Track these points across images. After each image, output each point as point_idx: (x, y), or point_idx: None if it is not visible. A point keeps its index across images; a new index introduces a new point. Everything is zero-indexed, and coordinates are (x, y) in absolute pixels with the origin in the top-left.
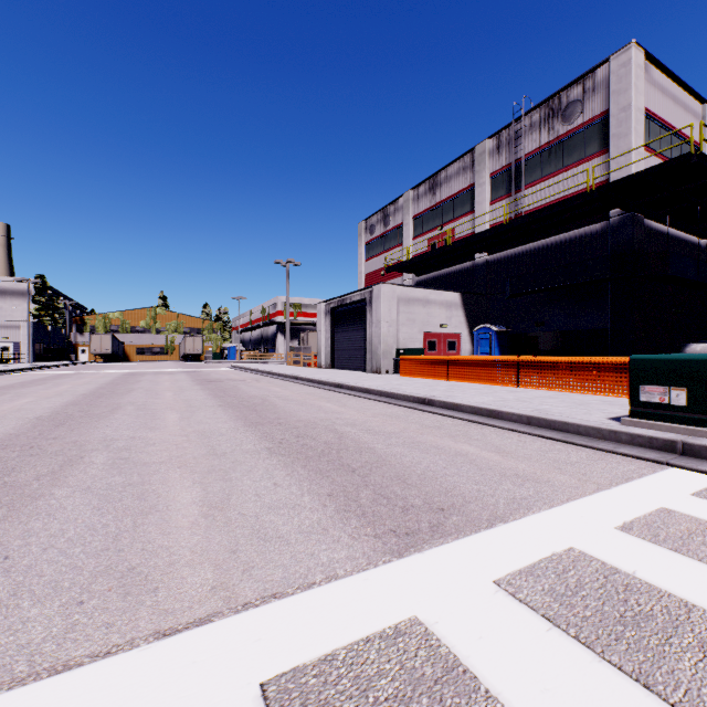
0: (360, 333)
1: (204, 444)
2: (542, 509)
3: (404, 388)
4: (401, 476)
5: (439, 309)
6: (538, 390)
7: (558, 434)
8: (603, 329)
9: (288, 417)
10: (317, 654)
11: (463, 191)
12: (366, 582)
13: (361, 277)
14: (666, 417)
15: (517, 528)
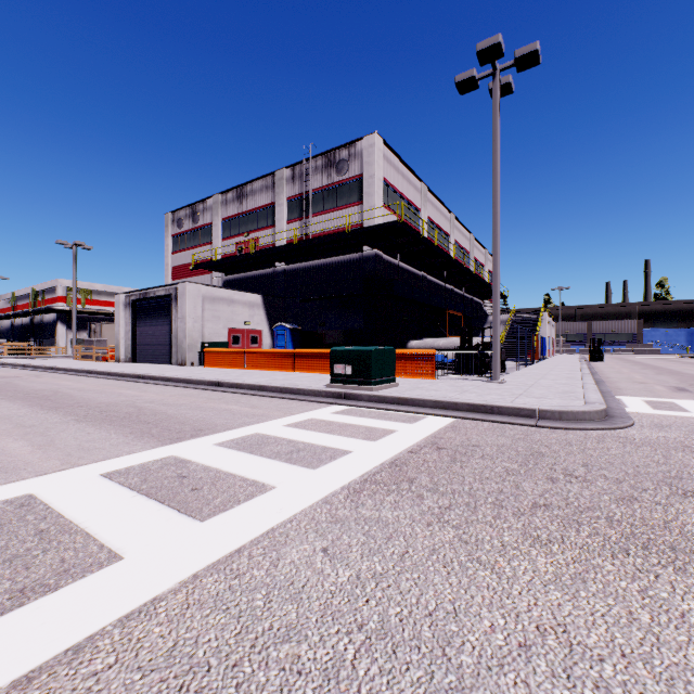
0: (165, 327)
1: (8, 423)
2: (255, 424)
3: (204, 375)
4: (182, 422)
5: (243, 308)
6: (306, 373)
7: (294, 396)
8: (361, 330)
9: (89, 401)
10: (125, 467)
11: (266, 207)
12: (151, 452)
13: (168, 269)
14: (344, 381)
15: (237, 431)
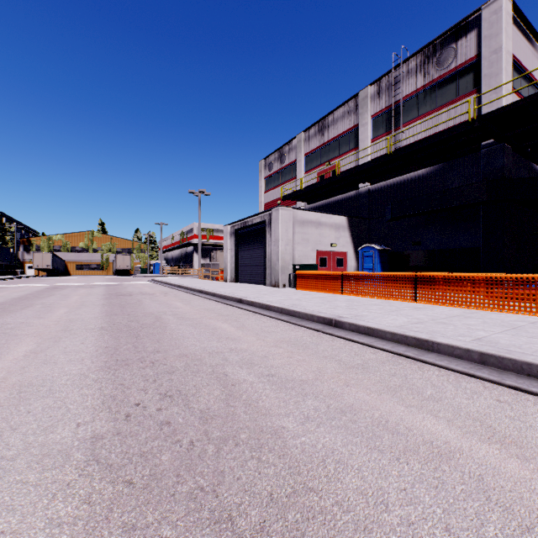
0: (260, 251)
1: None
2: None
3: (305, 304)
4: None
5: (329, 231)
6: (439, 306)
7: None
8: (475, 248)
9: (171, 347)
10: None
11: (348, 131)
12: None
13: (261, 206)
14: None
15: None
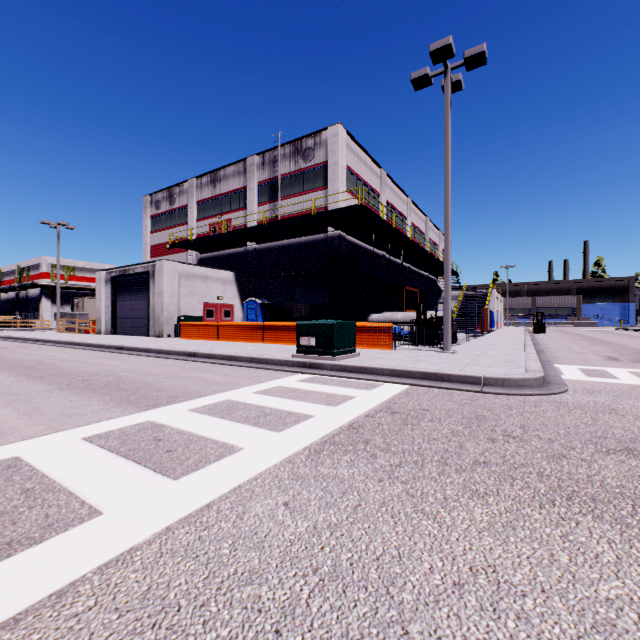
0: (144, 301)
1: None
2: (226, 391)
3: (179, 347)
4: (159, 389)
5: (216, 284)
6: (274, 344)
7: (263, 365)
8: (325, 304)
9: (72, 371)
10: (105, 431)
11: (238, 190)
12: (129, 417)
13: (147, 248)
14: (309, 351)
15: (209, 397)
